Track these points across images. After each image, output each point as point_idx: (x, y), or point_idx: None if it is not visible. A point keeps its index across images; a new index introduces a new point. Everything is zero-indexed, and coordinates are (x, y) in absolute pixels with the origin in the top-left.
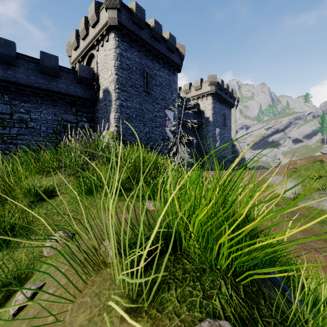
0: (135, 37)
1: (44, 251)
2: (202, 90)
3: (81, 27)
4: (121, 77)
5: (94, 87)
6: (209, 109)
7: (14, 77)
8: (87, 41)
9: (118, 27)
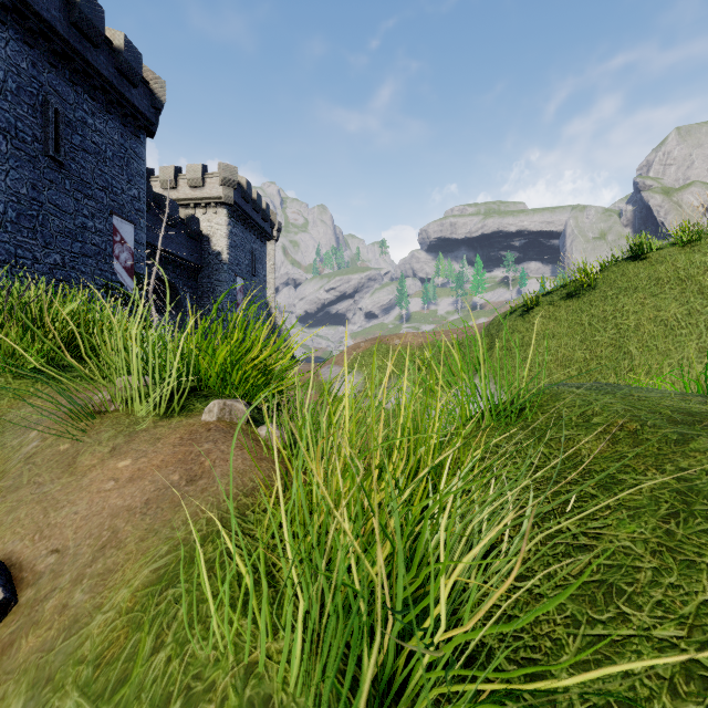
0: (15, 2)
1: None
2: (206, 191)
3: None
4: None
5: None
6: (222, 234)
7: None
8: None
9: None
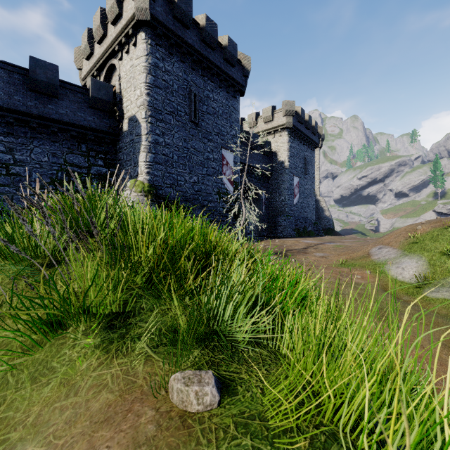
0: (176, 40)
1: None
2: (274, 123)
3: (96, 24)
4: (155, 99)
5: (115, 114)
6: (284, 149)
7: None
8: (104, 45)
9: (151, 24)
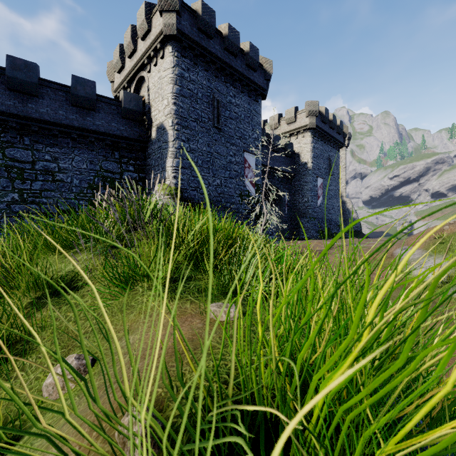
0: (201, 51)
1: (44, 390)
2: (297, 124)
3: (127, 41)
4: (181, 108)
5: (145, 123)
6: (307, 150)
7: (37, 112)
8: (134, 59)
9: (178, 38)
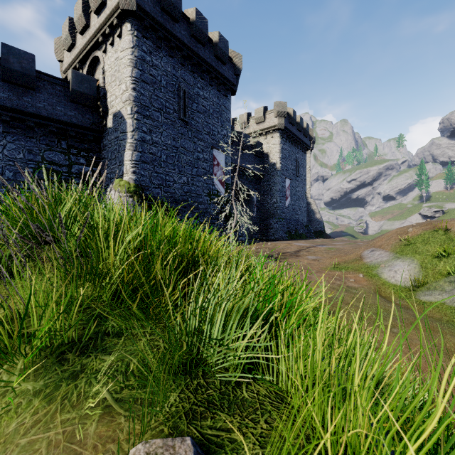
0: (165, 33)
1: None
2: (266, 124)
3: (77, 13)
4: (142, 94)
5: (99, 110)
6: (276, 151)
7: None
8: (87, 36)
9: (138, 15)
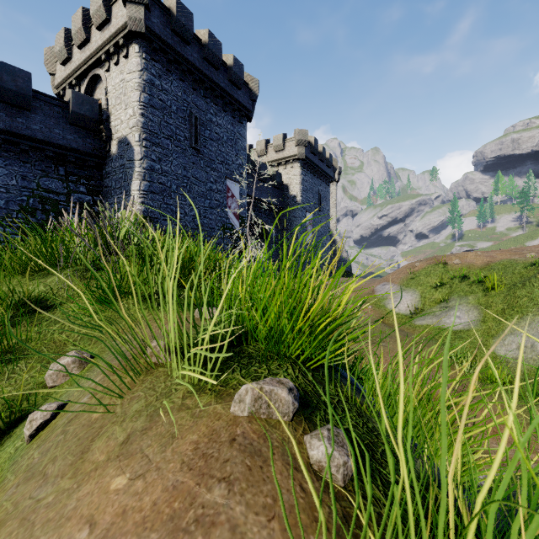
0: (175, 56)
1: (48, 379)
2: (286, 153)
3: (76, 26)
4: (151, 121)
5: (102, 134)
6: (297, 182)
7: None
8: (87, 52)
9: (146, 36)
